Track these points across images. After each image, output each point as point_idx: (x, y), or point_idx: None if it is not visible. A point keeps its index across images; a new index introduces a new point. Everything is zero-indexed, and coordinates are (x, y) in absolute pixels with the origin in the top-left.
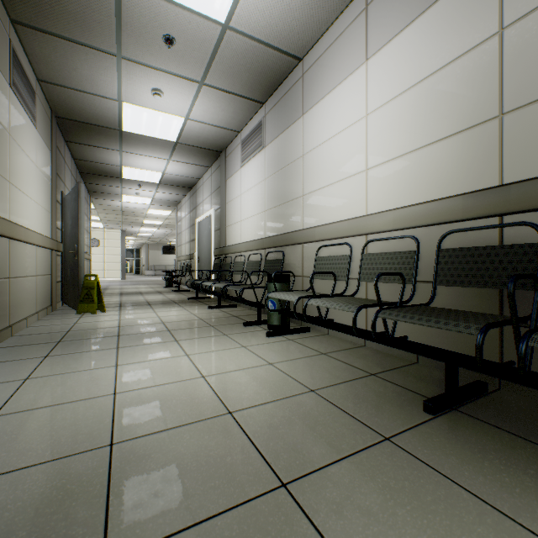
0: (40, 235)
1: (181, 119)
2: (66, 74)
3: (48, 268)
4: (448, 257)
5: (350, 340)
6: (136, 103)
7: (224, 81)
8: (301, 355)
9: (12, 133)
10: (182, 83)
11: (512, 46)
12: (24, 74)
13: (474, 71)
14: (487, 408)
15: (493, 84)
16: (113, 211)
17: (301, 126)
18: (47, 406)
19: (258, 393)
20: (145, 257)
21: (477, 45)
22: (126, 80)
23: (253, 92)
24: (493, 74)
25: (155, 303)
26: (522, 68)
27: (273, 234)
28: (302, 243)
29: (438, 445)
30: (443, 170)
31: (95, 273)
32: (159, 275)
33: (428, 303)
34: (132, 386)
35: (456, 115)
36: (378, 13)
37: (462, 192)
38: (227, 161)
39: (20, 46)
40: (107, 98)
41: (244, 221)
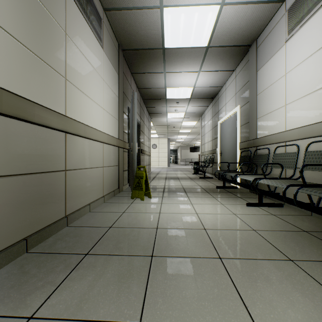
0: (105, 134)
1: (215, 9)
2: None
3: (115, 161)
4: None
5: None
6: (174, 3)
7: None
8: None
9: (69, 34)
10: None
11: None
12: None
13: None
14: None
15: None
16: (162, 126)
17: None
18: None
19: None
20: (180, 154)
21: None
22: None
23: None
24: None
25: (189, 190)
26: None
27: None
28: None
29: None
30: None
31: (154, 163)
32: (187, 164)
33: None
34: None
35: None
36: None
37: None
38: (259, 50)
39: None
40: (151, 9)
41: (292, 103)
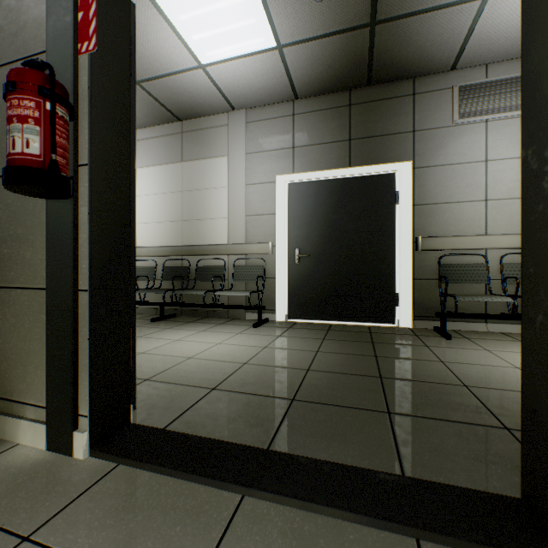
0: None
1: None
2: None
3: None
4: (167, 270)
5: None
6: None
7: None
8: None
9: None
10: None
11: (185, 199)
12: None
13: (175, 201)
14: (173, 319)
15: (180, 209)
16: None
17: None
18: None
19: None
20: None
21: (176, 192)
22: None
23: None
24: (180, 205)
25: None
26: (187, 208)
27: None
28: None
29: (152, 325)
30: (166, 234)
31: None
32: None
33: (159, 288)
34: None
35: (170, 215)
36: (140, 149)
37: (172, 245)
38: None
39: None
40: None
41: None
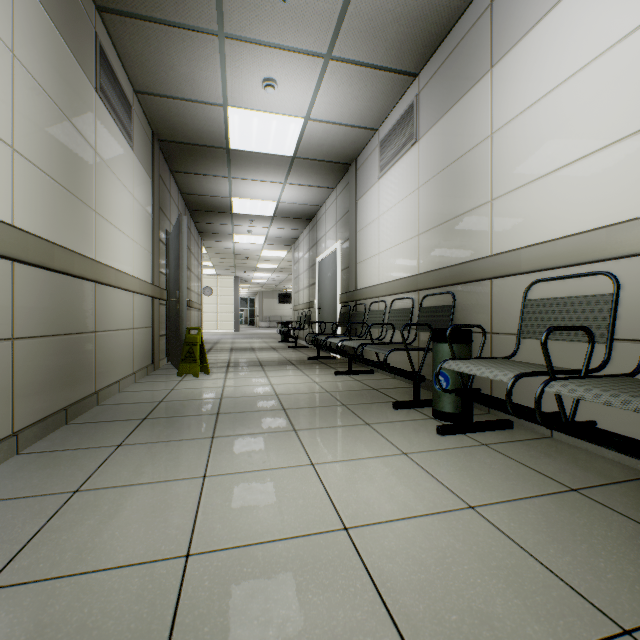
0: (137, 280)
1: (299, 122)
2: (163, 77)
3: (148, 319)
4: None
5: (610, 456)
6: (244, 106)
7: (360, 46)
8: (525, 488)
9: (99, 150)
10: (302, 63)
11: None
12: (116, 81)
13: None
14: None
15: None
16: (225, 254)
17: (488, 87)
18: (71, 574)
19: (481, 616)
20: (260, 307)
21: None
22: (231, 72)
23: (402, 57)
24: None
25: (267, 363)
26: None
27: (433, 268)
28: (491, 278)
29: None
30: None
31: (208, 325)
32: (274, 327)
33: None
34: (219, 537)
35: None
36: None
37: None
38: (358, 175)
39: (111, 45)
40: (210, 105)
41: (383, 253)
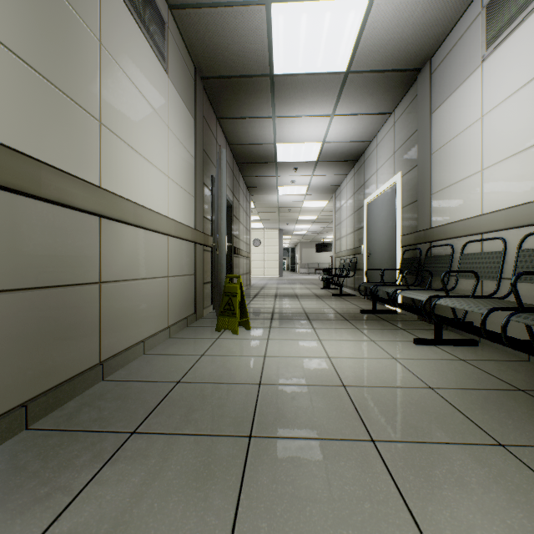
0: (171, 221)
1: (361, 5)
2: None
3: (189, 266)
4: None
5: None
6: None
7: None
8: None
9: (107, 45)
10: None
11: None
12: None
13: None
14: None
15: None
16: (270, 208)
17: None
18: None
19: None
20: (299, 255)
21: None
22: None
23: None
24: None
25: (315, 316)
26: None
27: None
28: None
29: None
30: None
31: (257, 271)
32: (312, 273)
33: None
34: None
35: None
36: None
37: None
38: (434, 78)
39: None
40: (250, 6)
41: (494, 167)
